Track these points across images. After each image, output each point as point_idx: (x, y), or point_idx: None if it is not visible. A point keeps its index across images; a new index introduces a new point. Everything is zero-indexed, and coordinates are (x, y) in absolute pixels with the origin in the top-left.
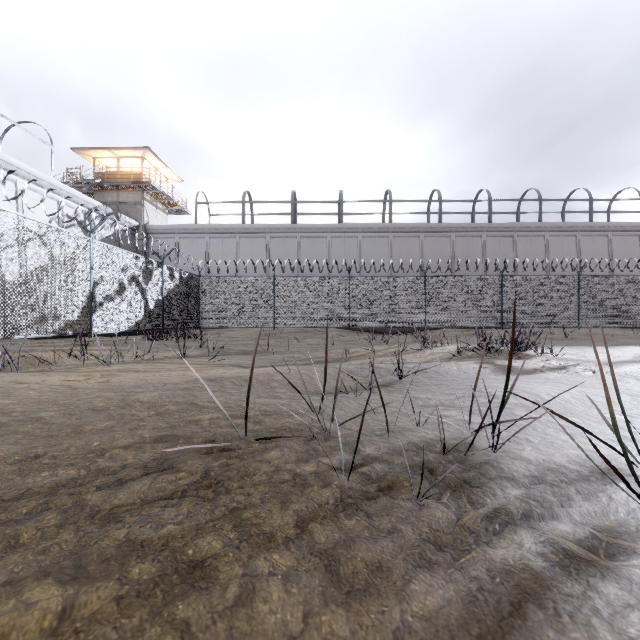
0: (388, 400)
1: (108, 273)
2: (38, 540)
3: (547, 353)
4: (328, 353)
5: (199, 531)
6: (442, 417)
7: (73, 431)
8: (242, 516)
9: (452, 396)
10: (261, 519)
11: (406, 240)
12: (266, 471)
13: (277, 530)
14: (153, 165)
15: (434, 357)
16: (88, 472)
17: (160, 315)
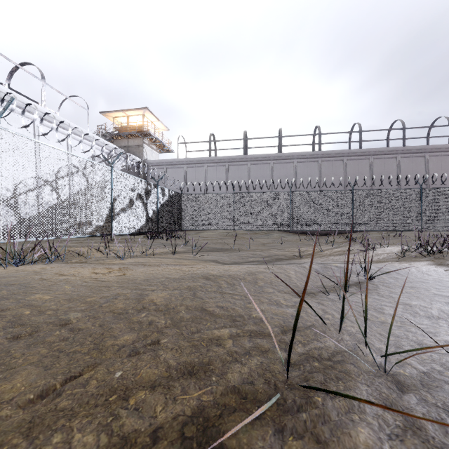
0: (378, 305)
1: (122, 192)
2: None
3: None
4: (282, 251)
5: None
6: None
7: (95, 348)
8: None
9: None
10: None
11: (332, 163)
12: None
13: None
14: (150, 120)
15: (380, 257)
16: (109, 441)
17: (156, 221)
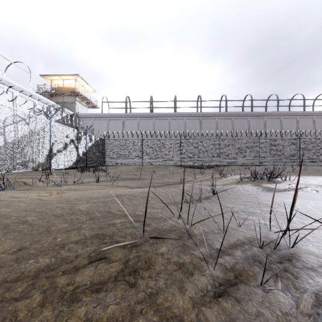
0: (211, 208)
1: (59, 138)
2: (29, 317)
3: (288, 180)
4: (172, 179)
5: (132, 314)
6: (247, 220)
7: (45, 230)
8: (157, 300)
9: (246, 206)
10: (169, 303)
11: (209, 120)
12: (162, 262)
13: (183, 314)
14: (80, 83)
15: (228, 182)
16: (56, 260)
17: (85, 159)
